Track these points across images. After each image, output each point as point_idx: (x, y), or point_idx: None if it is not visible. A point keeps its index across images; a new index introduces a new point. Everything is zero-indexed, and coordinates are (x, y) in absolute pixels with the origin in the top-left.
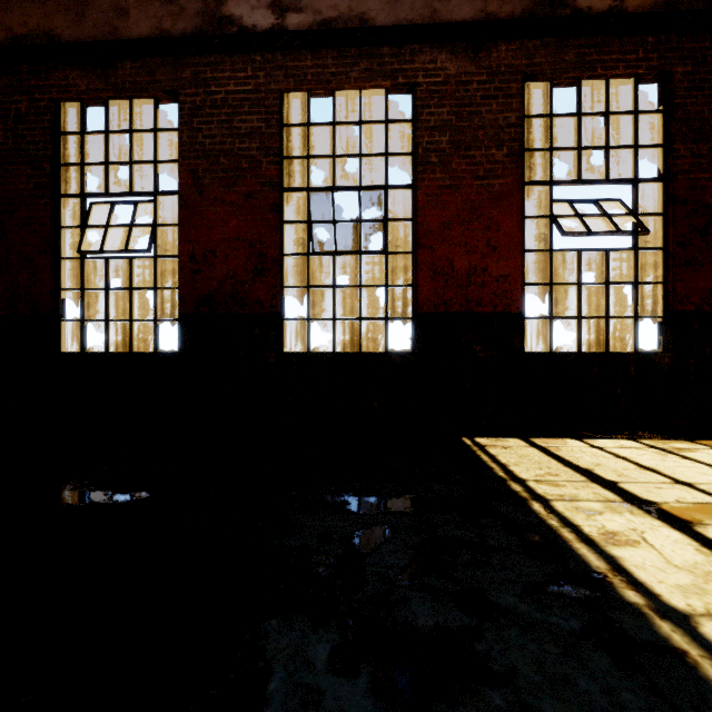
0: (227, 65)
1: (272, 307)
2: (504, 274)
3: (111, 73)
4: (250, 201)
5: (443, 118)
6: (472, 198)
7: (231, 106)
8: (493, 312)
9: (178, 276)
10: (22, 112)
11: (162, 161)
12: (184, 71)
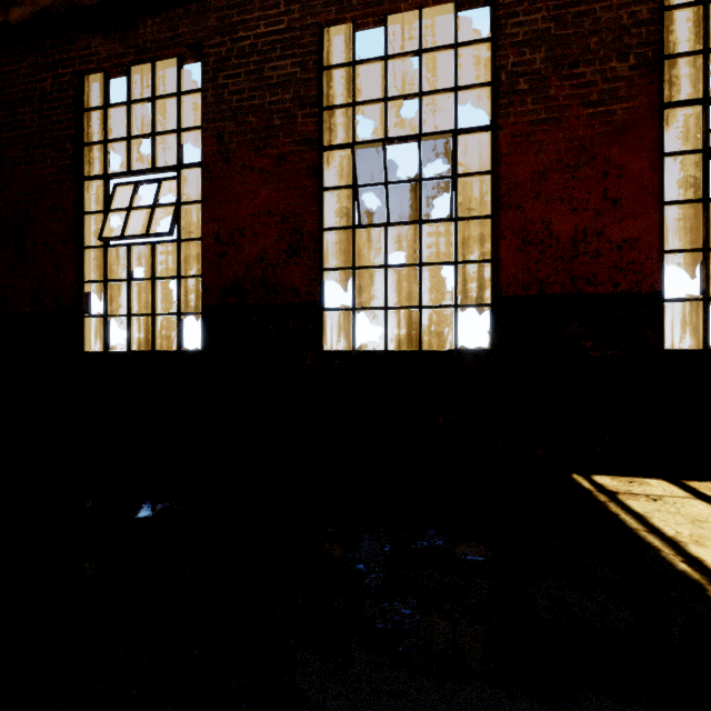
0: (256, 2)
1: (308, 295)
2: (630, 237)
3: (132, 34)
4: (283, 166)
5: (536, 27)
6: (579, 134)
7: (261, 52)
8: (612, 292)
9: (202, 261)
10: (47, 91)
11: (186, 129)
12: (208, 19)
